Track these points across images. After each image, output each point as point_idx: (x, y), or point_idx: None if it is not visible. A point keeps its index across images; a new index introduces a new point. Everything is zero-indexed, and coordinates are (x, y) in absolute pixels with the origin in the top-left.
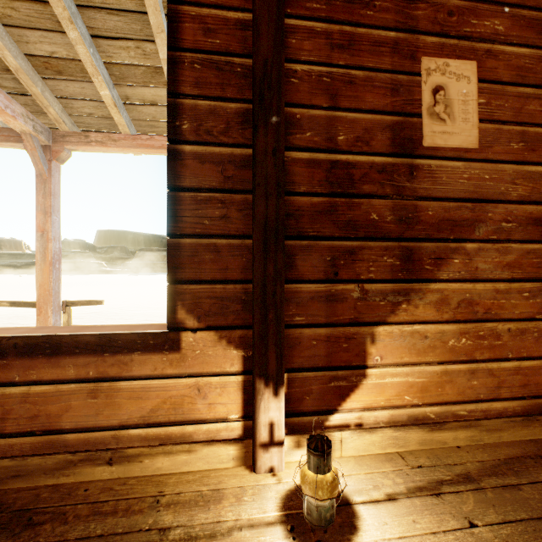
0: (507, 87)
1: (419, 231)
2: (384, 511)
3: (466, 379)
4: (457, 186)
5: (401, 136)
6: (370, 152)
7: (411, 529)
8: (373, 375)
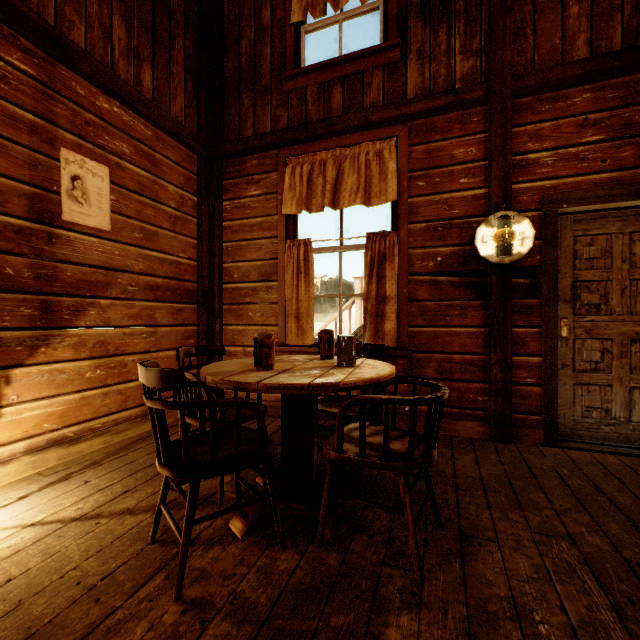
0: (132, 194)
1: (59, 288)
2: (15, 506)
3: (101, 400)
4: (94, 256)
5: (41, 207)
6: (5, 213)
7: (38, 503)
8: (9, 413)
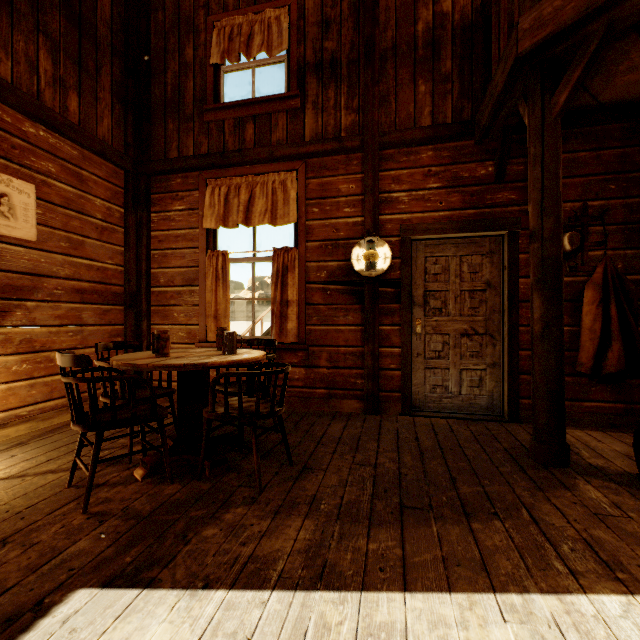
0: (59, 208)
1: None
2: None
3: (27, 391)
4: (20, 264)
5: None
6: None
7: None
8: None
